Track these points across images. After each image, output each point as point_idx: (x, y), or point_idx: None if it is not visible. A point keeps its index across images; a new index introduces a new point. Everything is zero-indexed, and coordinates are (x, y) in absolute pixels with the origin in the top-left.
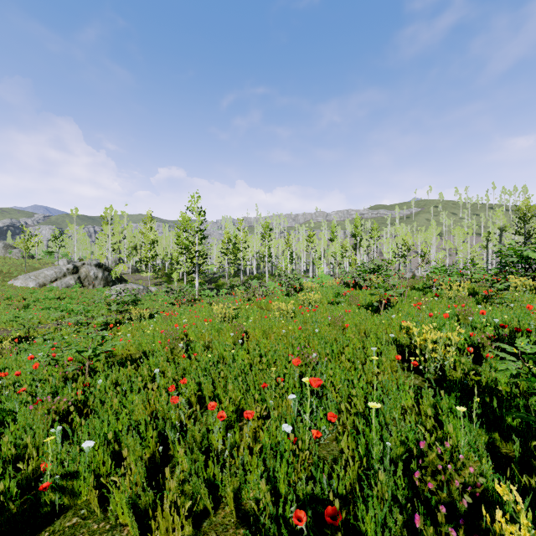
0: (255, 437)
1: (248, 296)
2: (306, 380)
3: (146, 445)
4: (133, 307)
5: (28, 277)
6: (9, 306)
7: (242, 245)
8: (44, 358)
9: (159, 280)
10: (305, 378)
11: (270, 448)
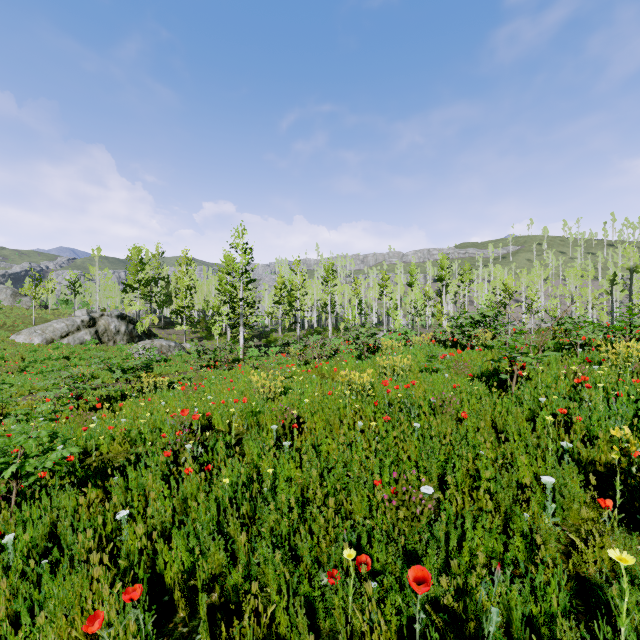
0: None
1: (304, 358)
2: None
3: None
4: (145, 374)
5: (32, 331)
6: (0, 369)
7: (299, 292)
8: None
9: (197, 335)
10: None
11: None
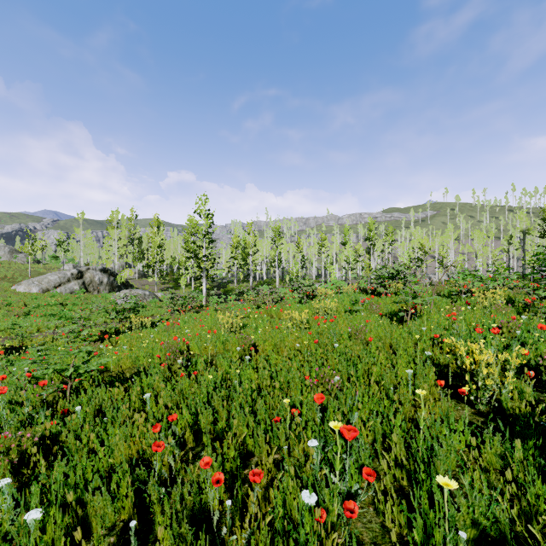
0: (265, 498)
1: (257, 303)
2: (335, 427)
3: (121, 505)
4: (134, 315)
5: (31, 282)
6: (9, 313)
7: (251, 250)
8: (23, 377)
9: (166, 286)
10: (332, 423)
11: (284, 518)
